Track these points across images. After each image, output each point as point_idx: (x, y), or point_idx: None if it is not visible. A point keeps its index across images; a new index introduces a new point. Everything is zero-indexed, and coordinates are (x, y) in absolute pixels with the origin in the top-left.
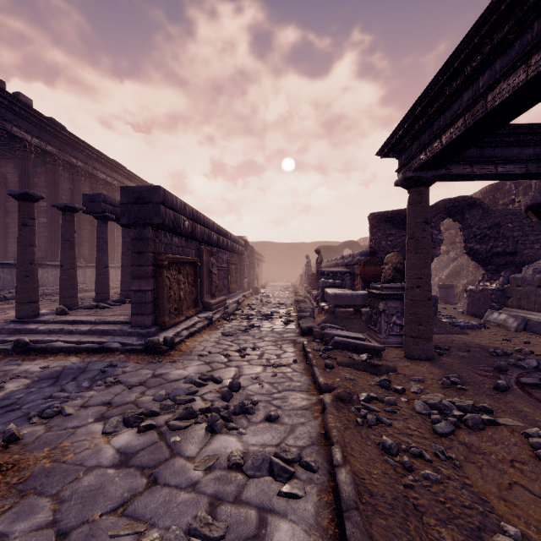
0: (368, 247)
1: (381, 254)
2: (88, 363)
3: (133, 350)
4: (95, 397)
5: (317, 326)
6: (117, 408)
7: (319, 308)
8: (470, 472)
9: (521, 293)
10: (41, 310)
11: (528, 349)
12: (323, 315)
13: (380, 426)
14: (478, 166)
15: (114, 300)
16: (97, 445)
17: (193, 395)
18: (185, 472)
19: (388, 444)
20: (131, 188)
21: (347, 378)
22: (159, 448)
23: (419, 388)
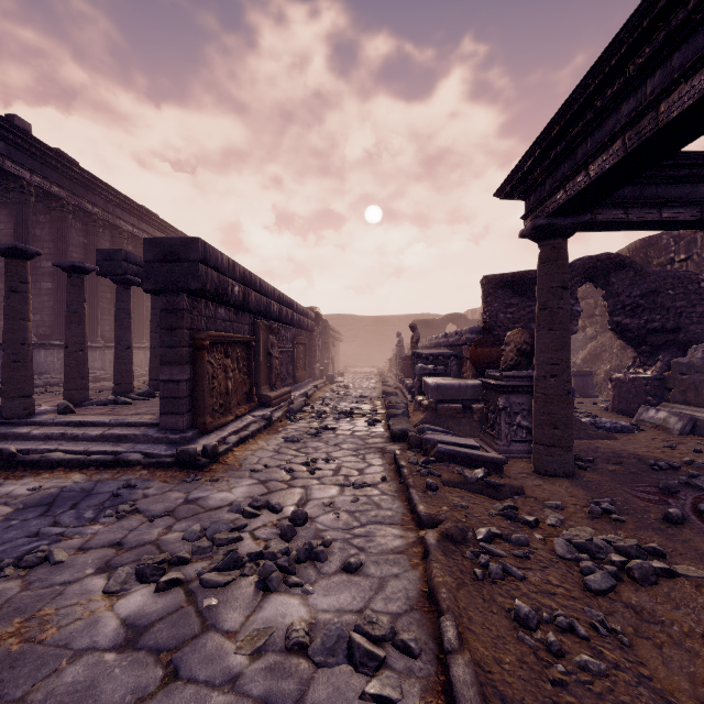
0: (480, 321)
1: (499, 330)
2: (96, 483)
3: (161, 463)
4: (101, 535)
5: (413, 429)
6: (129, 552)
7: (415, 404)
8: (645, 655)
9: (687, 384)
10: (41, 407)
11: (702, 461)
12: (421, 413)
13: (509, 580)
14: (636, 211)
15: (139, 393)
16: (94, 613)
17: (240, 530)
18: (222, 658)
19: (524, 612)
20: (159, 241)
21: (456, 504)
22: (185, 617)
23: (558, 519)
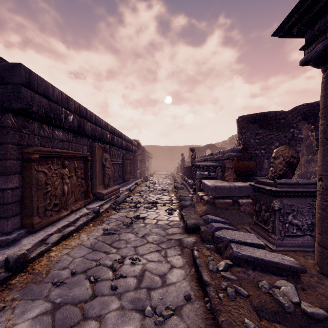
0: (236, 145)
1: (250, 150)
2: None
3: None
4: None
5: (200, 219)
6: None
7: (197, 197)
8: None
9: None
10: None
11: None
12: (203, 205)
13: None
14: None
15: None
16: None
17: None
18: None
19: None
20: None
21: None
22: None
23: None
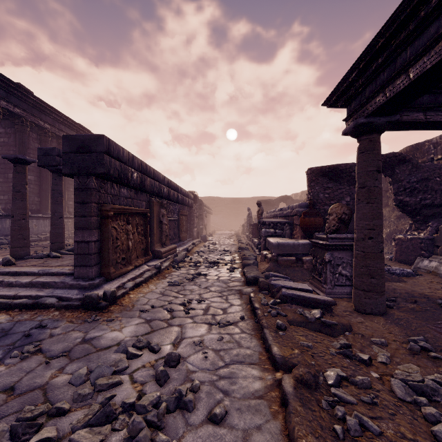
0: (306, 199)
1: (319, 205)
2: (15, 323)
3: (70, 306)
4: None
5: (261, 275)
6: (17, 399)
7: (261, 256)
8: None
9: None
10: None
11: None
12: (266, 263)
13: (368, 437)
14: (432, 113)
15: (68, 249)
16: None
17: (121, 372)
18: None
19: None
20: (74, 137)
21: (303, 344)
22: None
23: (387, 356)
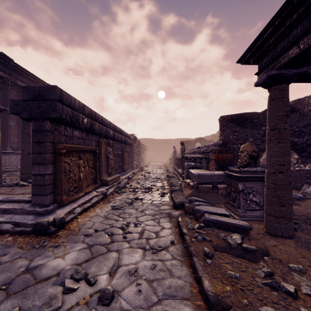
0: (218, 140)
1: (229, 144)
2: None
3: (23, 232)
4: None
5: (186, 200)
6: None
7: (185, 184)
8: None
9: None
10: None
11: None
12: (189, 189)
13: None
14: None
15: None
16: None
17: None
18: None
19: None
20: (31, 87)
21: (231, 275)
22: None
23: (310, 287)
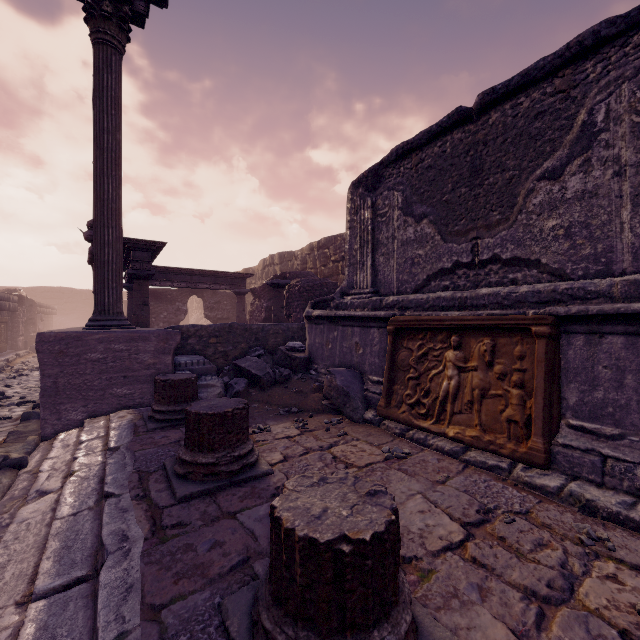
0: None
1: None
2: None
3: None
4: None
5: None
6: None
7: None
8: None
9: None
10: None
11: None
12: None
13: None
14: (164, 283)
15: None
16: None
17: None
18: None
19: None
20: None
21: None
22: None
23: None
